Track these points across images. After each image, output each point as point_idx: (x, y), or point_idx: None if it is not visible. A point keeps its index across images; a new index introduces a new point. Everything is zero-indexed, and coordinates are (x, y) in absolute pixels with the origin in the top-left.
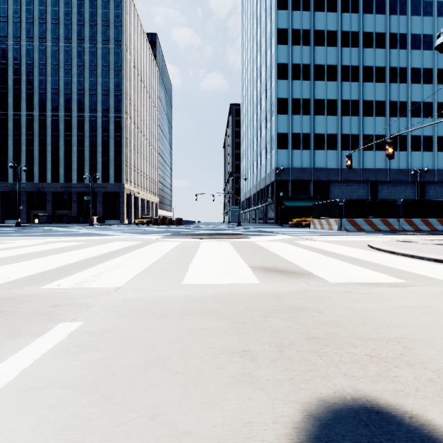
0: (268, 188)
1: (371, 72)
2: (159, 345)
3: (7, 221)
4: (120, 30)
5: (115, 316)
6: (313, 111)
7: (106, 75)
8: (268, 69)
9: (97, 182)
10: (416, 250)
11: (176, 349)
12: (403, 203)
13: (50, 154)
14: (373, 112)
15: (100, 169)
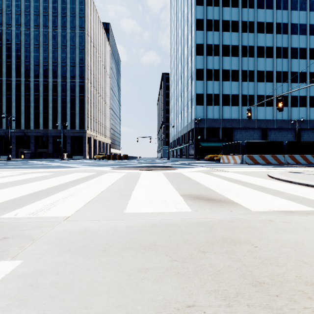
0: (189, 133)
1: (262, 50)
2: (94, 297)
3: (2, 156)
4: (83, 20)
5: (57, 252)
6: (222, 78)
7: (73, 52)
8: (189, 48)
9: (66, 129)
10: (307, 179)
11: (113, 303)
12: (288, 143)
13: (32, 108)
14: (264, 79)
15: (68, 120)
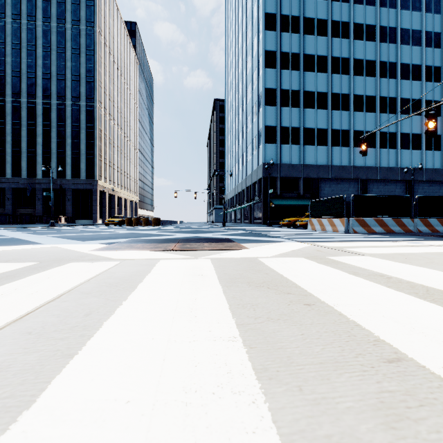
0: (254, 186)
1: (361, 65)
2: None
3: None
4: (93, 10)
5: None
6: (303, 103)
7: (76, 59)
8: (255, 58)
9: (66, 177)
10: None
11: None
12: (419, 199)
13: (10, 144)
14: (363, 107)
15: (69, 164)
